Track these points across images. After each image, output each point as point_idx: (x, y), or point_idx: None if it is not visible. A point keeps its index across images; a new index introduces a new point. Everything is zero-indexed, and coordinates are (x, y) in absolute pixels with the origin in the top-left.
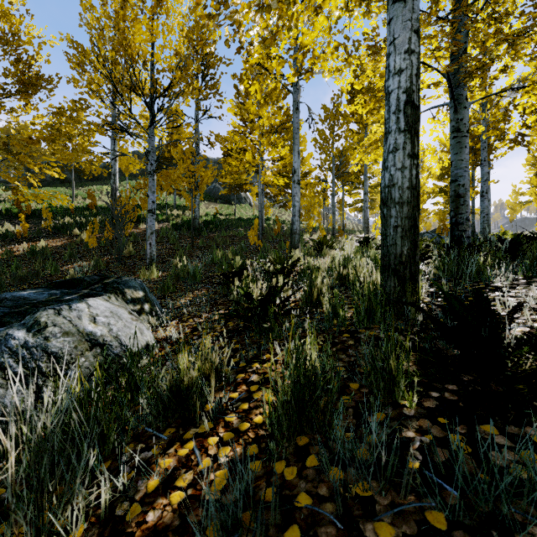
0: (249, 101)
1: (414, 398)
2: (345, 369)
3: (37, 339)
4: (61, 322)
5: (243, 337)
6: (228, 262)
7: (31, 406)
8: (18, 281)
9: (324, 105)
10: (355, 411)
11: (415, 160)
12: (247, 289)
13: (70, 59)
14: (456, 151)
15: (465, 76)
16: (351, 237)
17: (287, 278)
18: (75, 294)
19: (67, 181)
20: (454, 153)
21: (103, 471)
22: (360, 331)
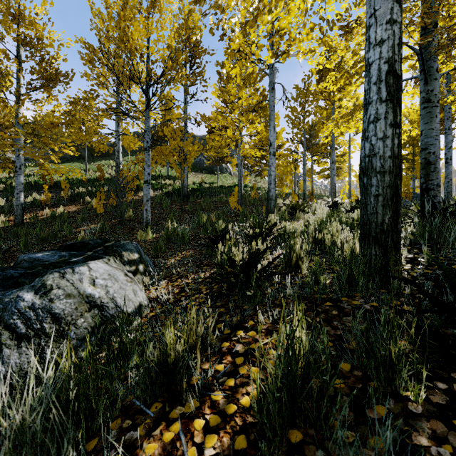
0: (230, 84)
1: (420, 393)
2: (332, 344)
3: (43, 301)
4: (65, 285)
5: (227, 301)
6: (212, 224)
7: (8, 399)
8: (40, 241)
9: (296, 85)
10: (350, 400)
11: (397, 129)
12: (230, 253)
13: (83, 57)
14: (426, 121)
15: (437, 48)
16: (319, 201)
17: (265, 241)
18: (81, 256)
19: (82, 158)
20: (424, 122)
21: (89, 451)
22: (342, 300)
